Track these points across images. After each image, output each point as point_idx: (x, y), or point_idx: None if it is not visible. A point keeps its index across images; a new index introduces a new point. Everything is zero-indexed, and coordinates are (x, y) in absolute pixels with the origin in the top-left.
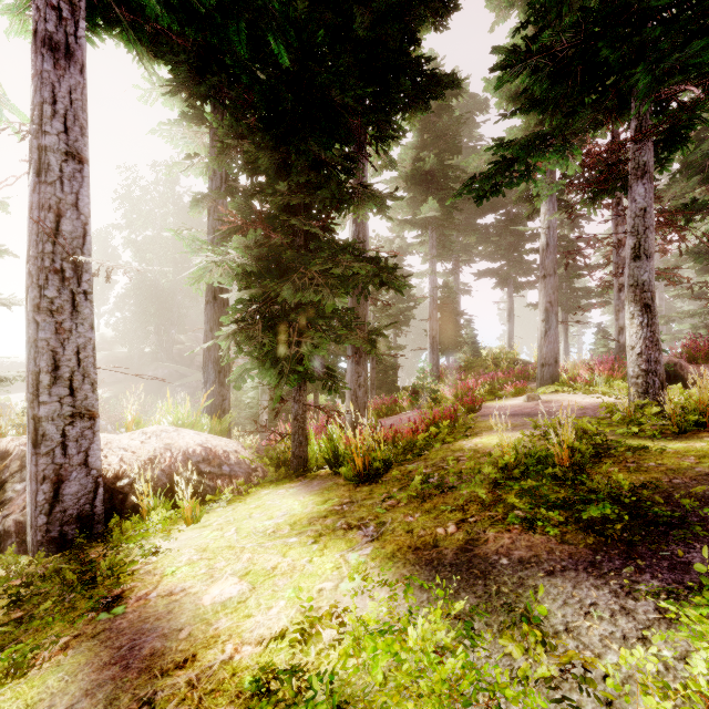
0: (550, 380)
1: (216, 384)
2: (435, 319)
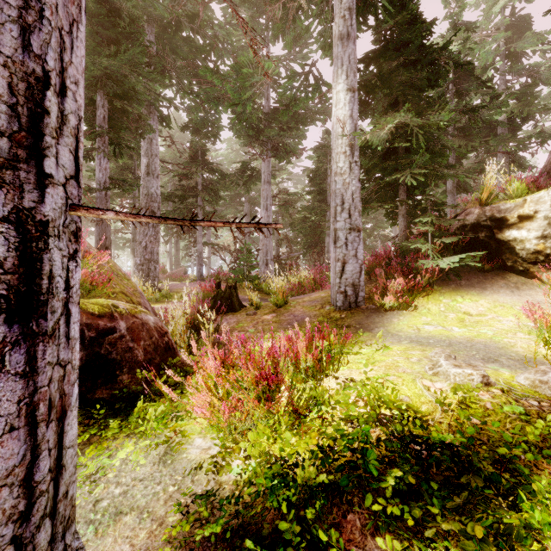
0: None
1: None
2: None
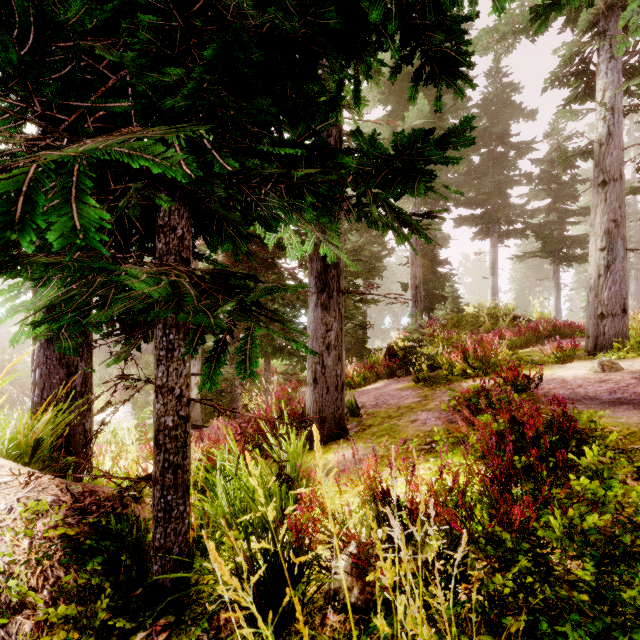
0: (614, 338)
1: (53, 344)
2: (419, 264)
